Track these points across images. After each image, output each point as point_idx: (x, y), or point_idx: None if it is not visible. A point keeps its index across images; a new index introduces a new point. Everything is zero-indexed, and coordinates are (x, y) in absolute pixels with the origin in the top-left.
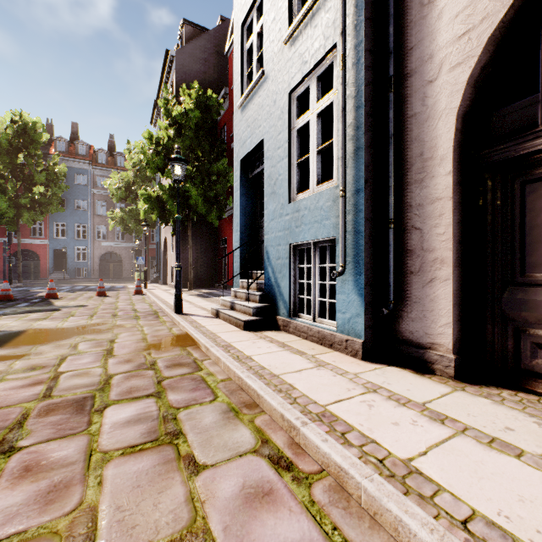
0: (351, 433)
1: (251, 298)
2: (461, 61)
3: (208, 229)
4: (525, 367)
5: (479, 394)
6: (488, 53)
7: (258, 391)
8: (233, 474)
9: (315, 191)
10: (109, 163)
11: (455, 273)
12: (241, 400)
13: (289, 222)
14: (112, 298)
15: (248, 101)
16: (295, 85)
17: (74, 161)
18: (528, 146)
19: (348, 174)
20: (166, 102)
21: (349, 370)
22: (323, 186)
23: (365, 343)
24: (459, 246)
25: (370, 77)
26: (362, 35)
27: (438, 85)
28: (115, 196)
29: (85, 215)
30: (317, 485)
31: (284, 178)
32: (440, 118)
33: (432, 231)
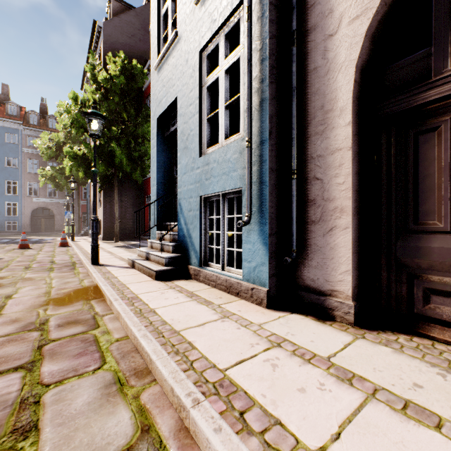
0: (251, 410)
1: (165, 248)
2: (360, 13)
3: (135, 186)
4: (418, 312)
5: (379, 341)
6: (385, 6)
7: (151, 355)
8: None
9: (223, 145)
10: (41, 124)
11: (354, 221)
12: (132, 366)
13: (199, 175)
14: (34, 250)
15: (163, 62)
16: (205, 43)
17: (3, 120)
18: (421, 98)
19: (254, 126)
20: (92, 68)
21: (253, 320)
22: (231, 140)
23: (269, 291)
24: (357, 195)
25: (274, 30)
26: None
27: (338, 39)
28: (45, 154)
29: (15, 172)
30: None
31: (196, 133)
32: (340, 71)
33: (332, 181)
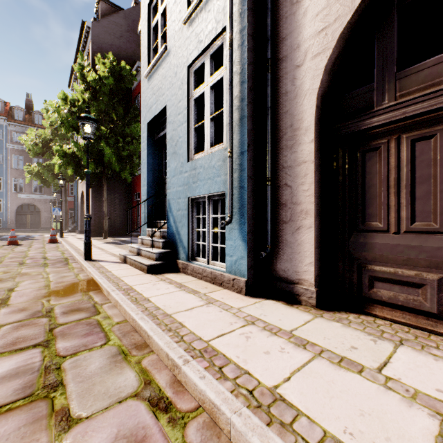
0: (227, 366)
1: (155, 245)
2: (320, 51)
3: (123, 184)
4: (365, 295)
5: (333, 319)
6: (339, 47)
7: (148, 332)
8: (108, 425)
9: (209, 152)
10: (26, 120)
11: (316, 222)
12: (133, 342)
13: (187, 178)
14: (24, 247)
15: (154, 71)
16: (192, 60)
17: None
18: (367, 123)
19: (235, 139)
20: (81, 68)
21: (234, 305)
22: (216, 148)
23: (248, 281)
24: (319, 200)
25: (252, 58)
26: (245, 22)
27: (303, 70)
28: (32, 151)
29: None
30: (191, 424)
31: (184, 140)
32: (305, 97)
33: (299, 188)
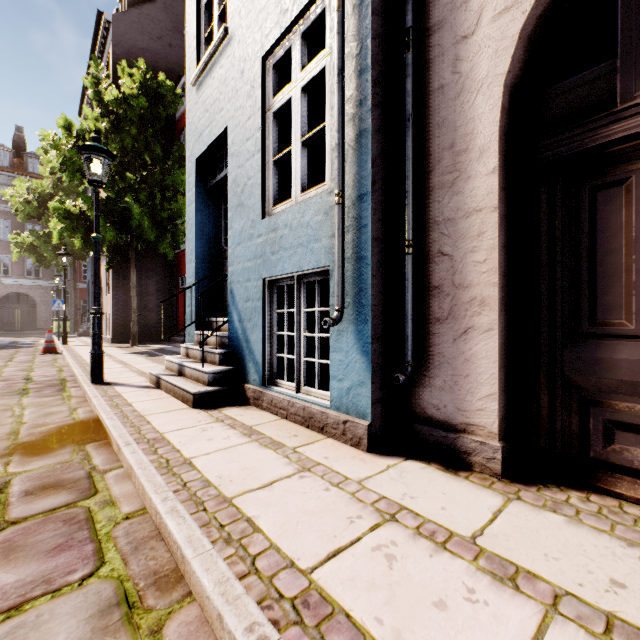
0: None
1: (208, 358)
2: (510, 4)
3: (162, 263)
4: (596, 456)
5: (543, 504)
6: None
7: (183, 549)
8: None
9: (299, 201)
10: (15, 166)
11: (500, 319)
12: (150, 568)
13: (262, 246)
14: None
15: (206, 74)
16: (270, 45)
17: None
18: (602, 135)
19: (347, 173)
20: (96, 82)
21: (349, 474)
22: (311, 193)
23: (372, 426)
24: (505, 280)
25: (379, 27)
26: None
27: (476, 42)
28: (21, 212)
29: None
30: None
31: (256, 182)
32: (480, 91)
33: (467, 258)
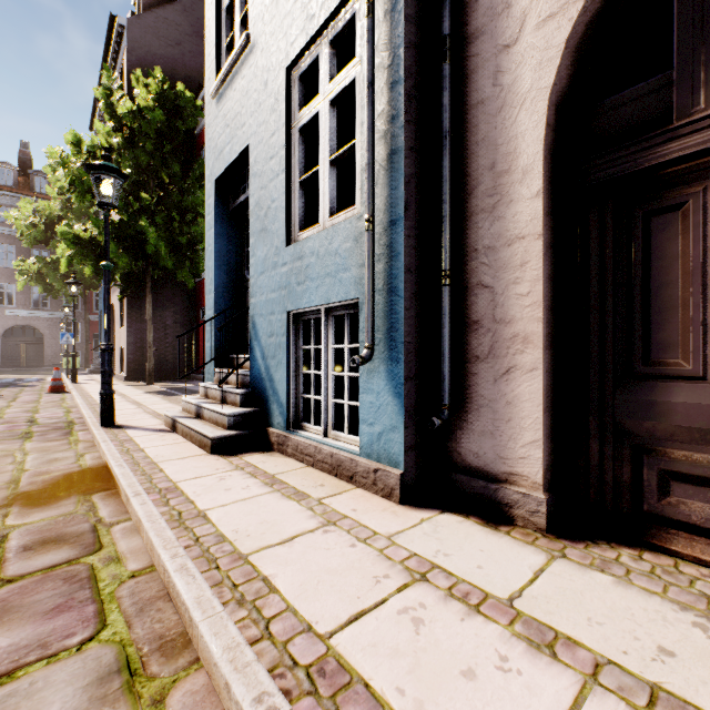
0: None
1: (228, 399)
2: (556, 10)
3: (181, 292)
4: (650, 510)
5: (590, 562)
6: (597, 1)
7: (191, 611)
8: None
9: (327, 226)
10: (20, 185)
11: (545, 358)
12: (156, 632)
13: (287, 276)
14: (2, 400)
15: (227, 85)
16: (296, 54)
17: None
18: (656, 155)
19: (378, 195)
20: (108, 93)
21: (379, 529)
22: (340, 218)
23: (405, 475)
24: (550, 314)
25: (413, 35)
26: None
27: (519, 52)
28: (27, 236)
29: None
30: None
31: (280, 205)
32: (523, 106)
33: (509, 290)
